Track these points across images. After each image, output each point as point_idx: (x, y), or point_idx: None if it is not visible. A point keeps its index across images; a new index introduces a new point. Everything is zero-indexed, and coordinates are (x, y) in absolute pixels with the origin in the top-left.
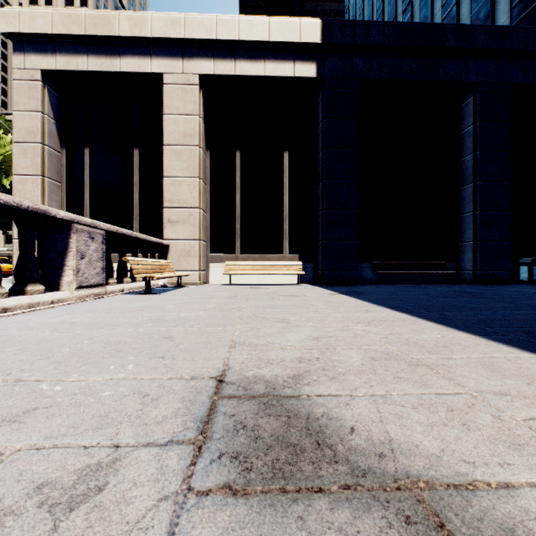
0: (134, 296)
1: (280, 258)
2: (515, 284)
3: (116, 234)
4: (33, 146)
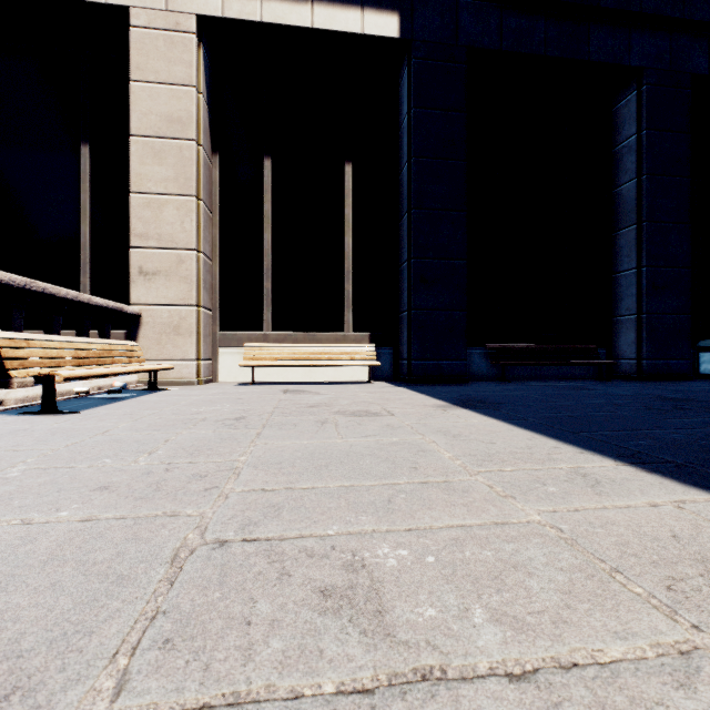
0: None
1: (340, 339)
2: (696, 380)
3: None
4: None
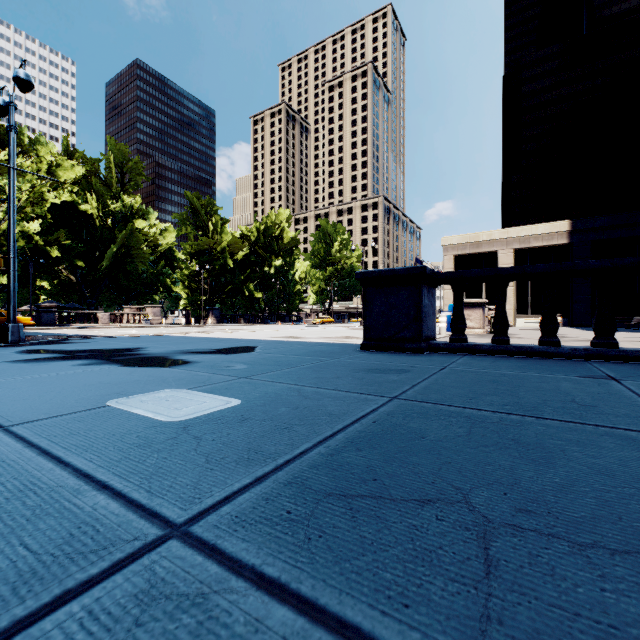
0: None
1: None
2: None
3: None
4: None
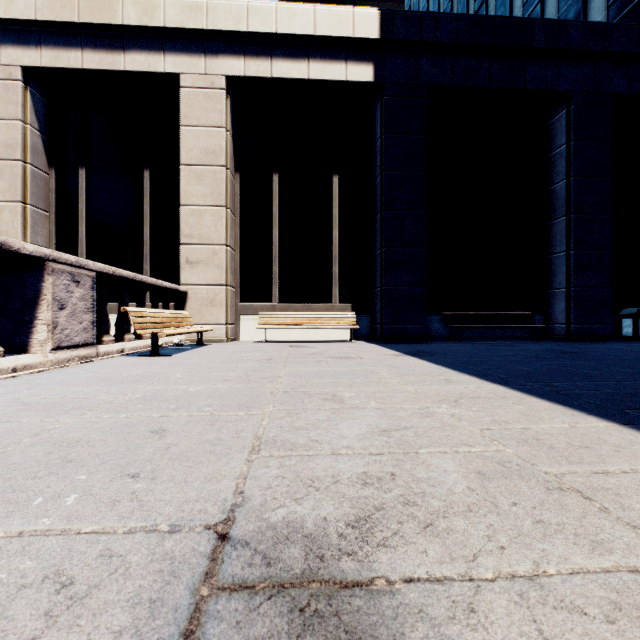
0: (135, 359)
1: (329, 308)
2: (617, 340)
3: (113, 276)
4: (12, 165)
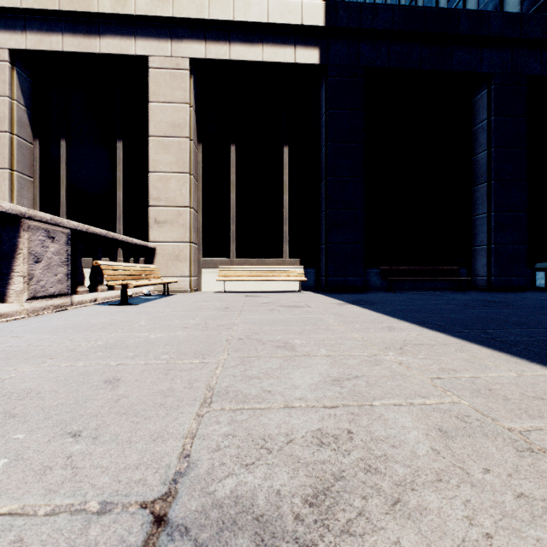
0: (106, 308)
1: (280, 263)
2: (532, 291)
3: (86, 233)
4: None
